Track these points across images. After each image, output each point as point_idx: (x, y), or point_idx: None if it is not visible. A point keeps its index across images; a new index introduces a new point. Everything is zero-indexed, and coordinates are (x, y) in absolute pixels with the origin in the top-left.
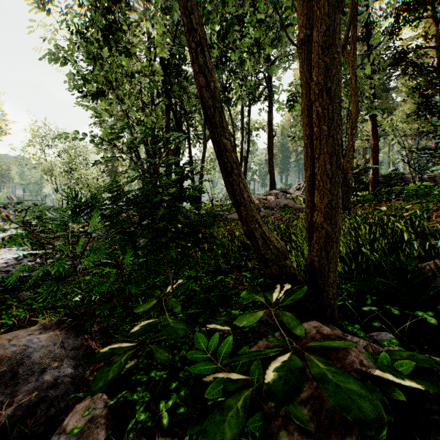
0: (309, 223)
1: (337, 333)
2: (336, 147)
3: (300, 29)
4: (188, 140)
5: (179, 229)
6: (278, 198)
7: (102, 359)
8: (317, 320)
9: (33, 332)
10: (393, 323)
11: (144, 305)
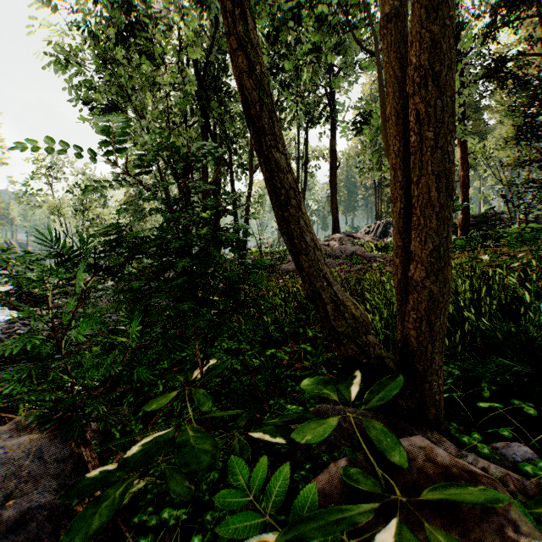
0: (399, 278)
1: (460, 462)
2: (446, 164)
3: (385, 1)
4: (230, 171)
5: (212, 286)
6: (343, 244)
7: (86, 491)
8: (415, 424)
9: (2, 434)
10: (524, 426)
11: (159, 399)
